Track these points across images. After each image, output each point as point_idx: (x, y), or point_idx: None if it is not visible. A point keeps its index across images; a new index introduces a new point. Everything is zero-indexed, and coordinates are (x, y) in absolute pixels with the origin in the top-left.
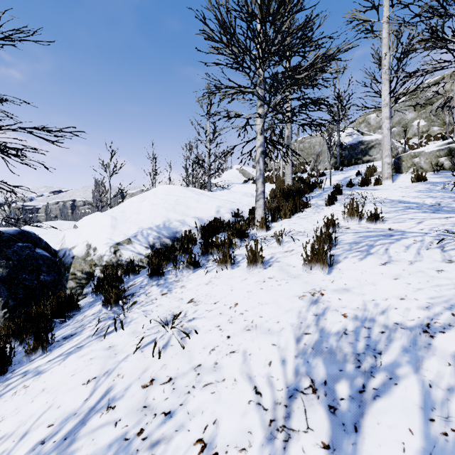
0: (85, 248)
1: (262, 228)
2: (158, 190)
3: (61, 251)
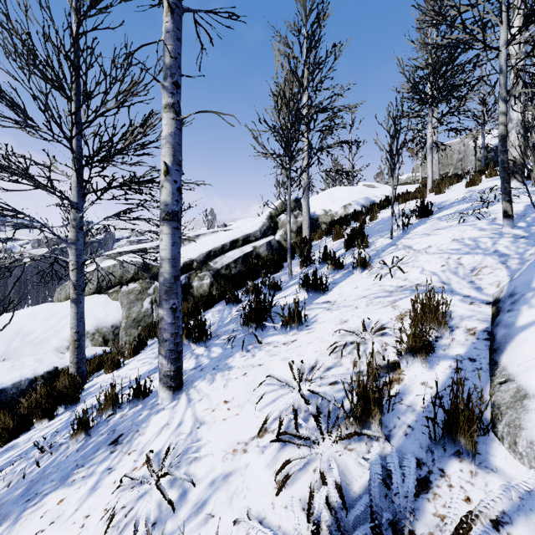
0: (322, 211)
1: (433, 190)
2: (332, 190)
3: None
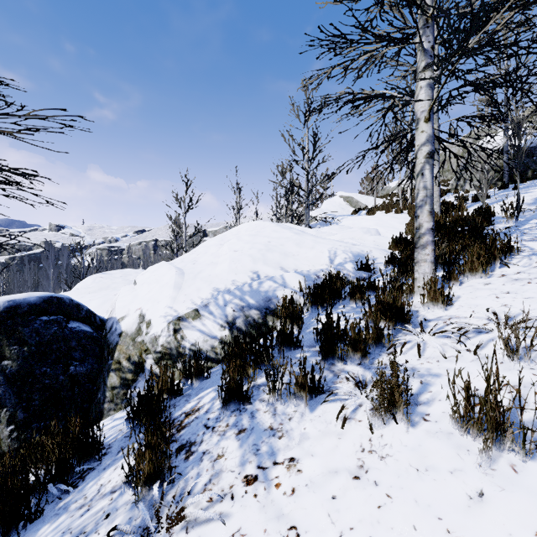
0: (137, 320)
1: (435, 301)
2: (242, 229)
3: (109, 321)
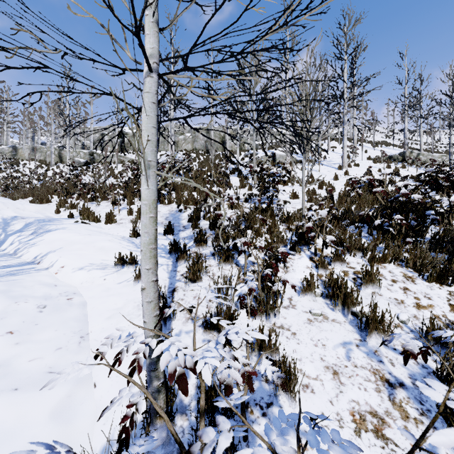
0: None
1: None
2: None
3: None
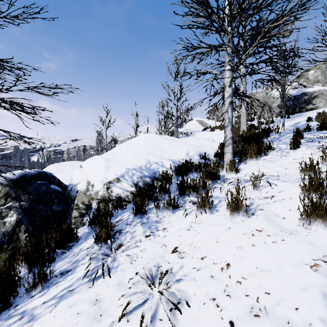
0: (86, 184)
1: (232, 170)
2: (140, 138)
3: (69, 186)
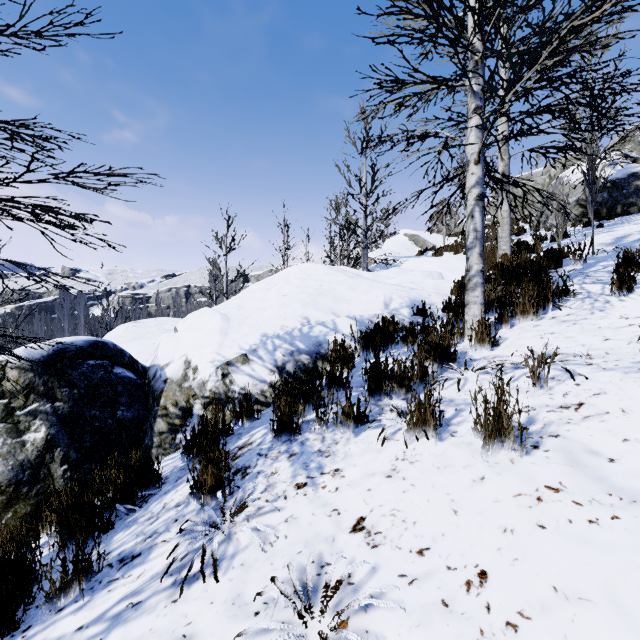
0: (183, 367)
1: (482, 342)
2: (291, 272)
3: (152, 369)
